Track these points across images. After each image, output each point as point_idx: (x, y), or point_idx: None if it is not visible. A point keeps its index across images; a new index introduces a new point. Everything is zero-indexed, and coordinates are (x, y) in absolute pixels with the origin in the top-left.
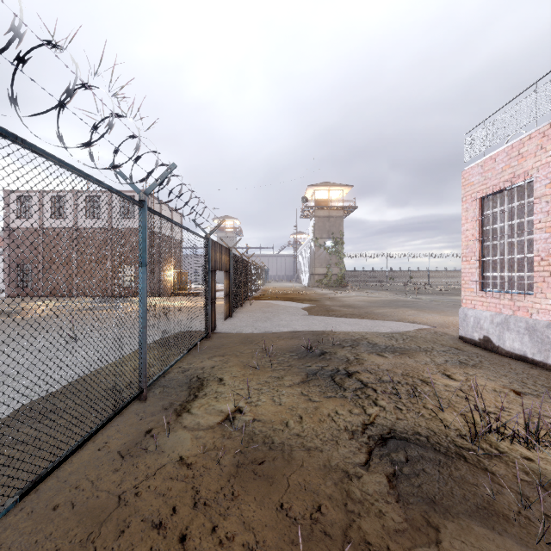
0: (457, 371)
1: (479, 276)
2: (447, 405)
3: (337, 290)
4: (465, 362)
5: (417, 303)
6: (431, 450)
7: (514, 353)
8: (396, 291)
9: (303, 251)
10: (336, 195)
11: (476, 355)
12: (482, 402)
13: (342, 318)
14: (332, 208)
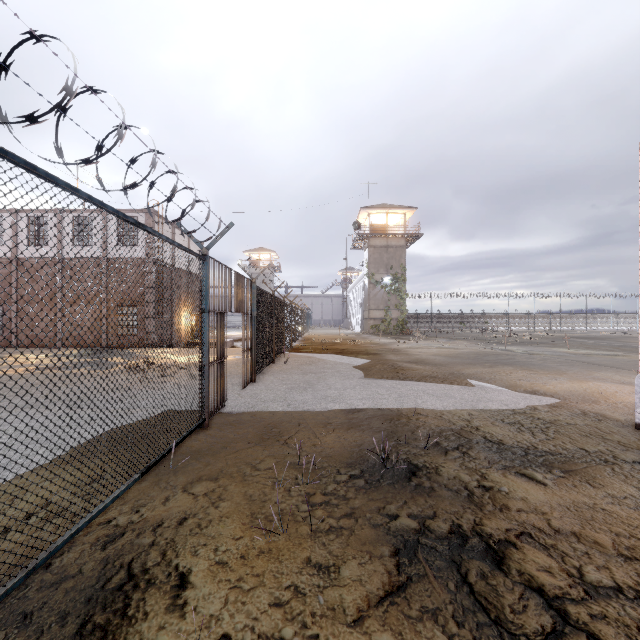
0: None
1: None
2: None
3: (399, 339)
4: None
5: (515, 358)
6: None
7: None
8: (474, 340)
9: (354, 291)
10: (395, 221)
11: None
12: None
13: (420, 385)
14: (391, 236)
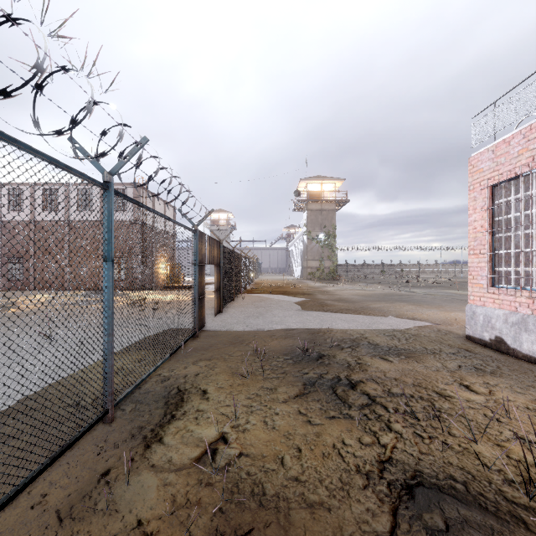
0: (476, 380)
1: (490, 271)
2: (477, 430)
3: (330, 283)
4: (481, 369)
5: (413, 297)
6: (476, 508)
7: (533, 357)
8: (389, 284)
9: (295, 244)
10: (328, 189)
11: (491, 360)
12: (518, 426)
13: (337, 314)
14: (325, 202)
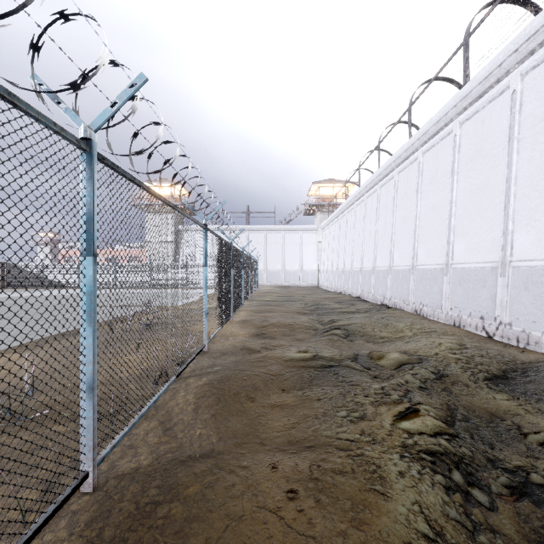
0: None
1: None
2: None
3: None
4: None
5: None
6: None
7: None
8: None
9: None
10: None
11: None
12: None
13: None
14: None
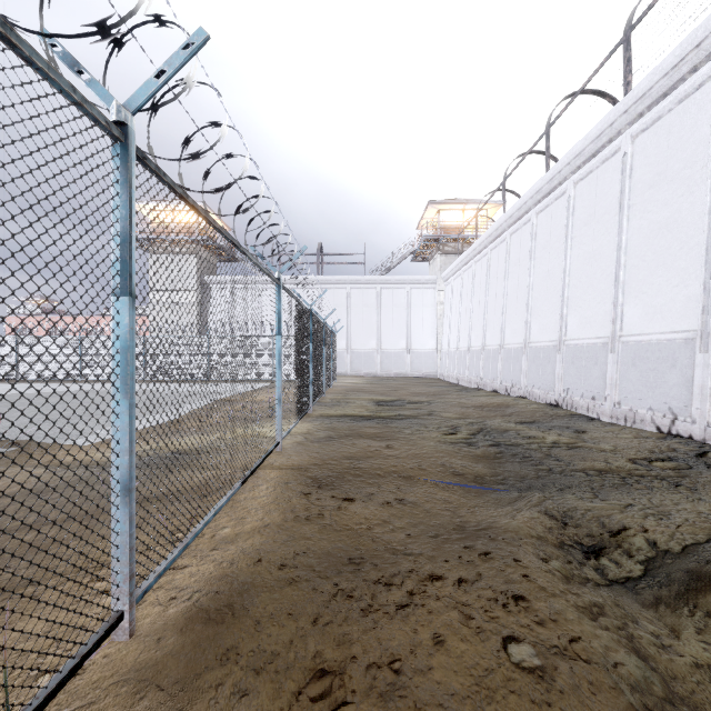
0: None
1: None
2: None
3: None
4: None
5: None
6: None
7: None
8: None
9: None
10: None
11: None
12: None
13: None
14: None
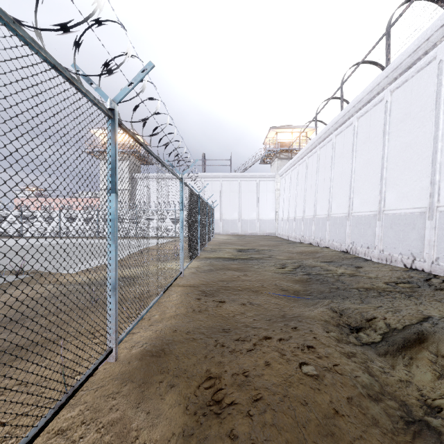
0: None
1: None
2: None
3: None
4: None
5: None
6: None
7: None
8: None
9: None
10: None
11: None
12: None
13: None
14: None
